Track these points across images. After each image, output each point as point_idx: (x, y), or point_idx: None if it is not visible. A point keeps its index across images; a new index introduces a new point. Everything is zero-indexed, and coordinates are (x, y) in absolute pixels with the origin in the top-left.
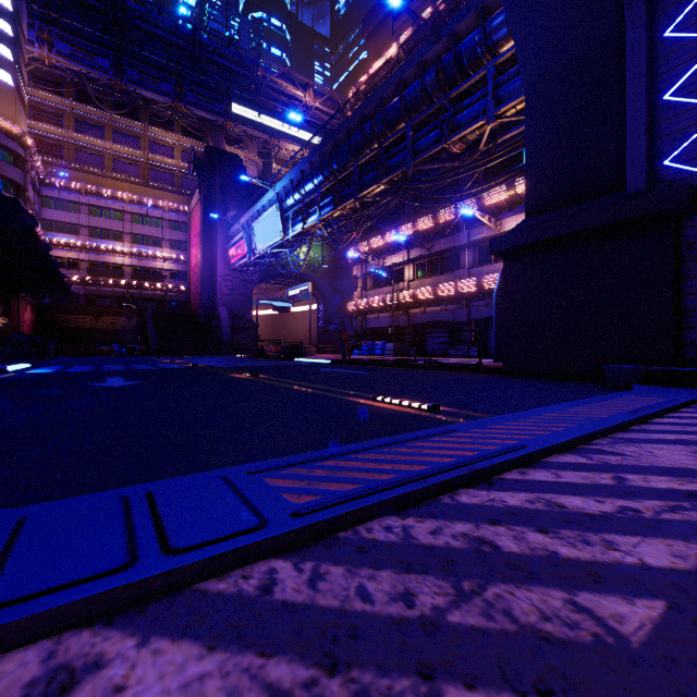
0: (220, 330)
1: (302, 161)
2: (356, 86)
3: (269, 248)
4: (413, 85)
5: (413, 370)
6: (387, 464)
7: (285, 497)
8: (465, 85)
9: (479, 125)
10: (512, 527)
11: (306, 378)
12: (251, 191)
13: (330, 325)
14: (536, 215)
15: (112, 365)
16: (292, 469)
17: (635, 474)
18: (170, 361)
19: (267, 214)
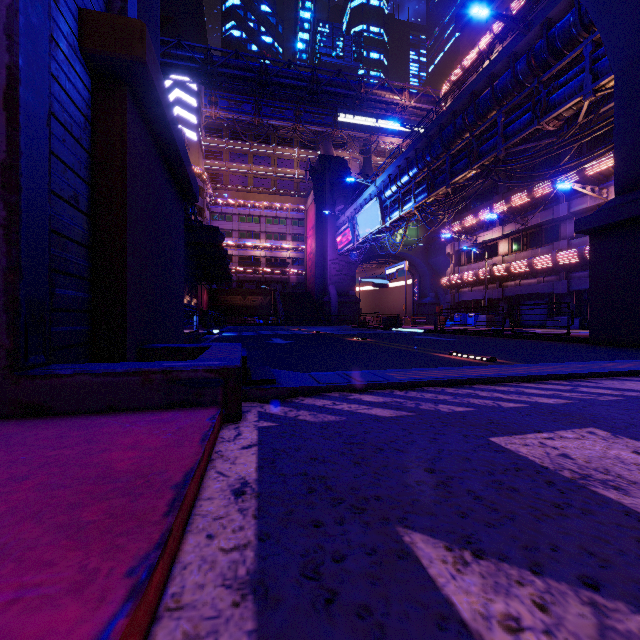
0: (330, 305)
1: (398, 158)
2: (449, 80)
3: (370, 235)
4: (503, 76)
5: (498, 339)
6: (442, 373)
7: (395, 377)
8: (559, 66)
9: (576, 101)
10: (490, 392)
11: (402, 342)
12: (354, 186)
13: (425, 298)
14: (626, 192)
15: (264, 331)
16: (397, 372)
17: (588, 388)
18: (297, 329)
19: (368, 206)
